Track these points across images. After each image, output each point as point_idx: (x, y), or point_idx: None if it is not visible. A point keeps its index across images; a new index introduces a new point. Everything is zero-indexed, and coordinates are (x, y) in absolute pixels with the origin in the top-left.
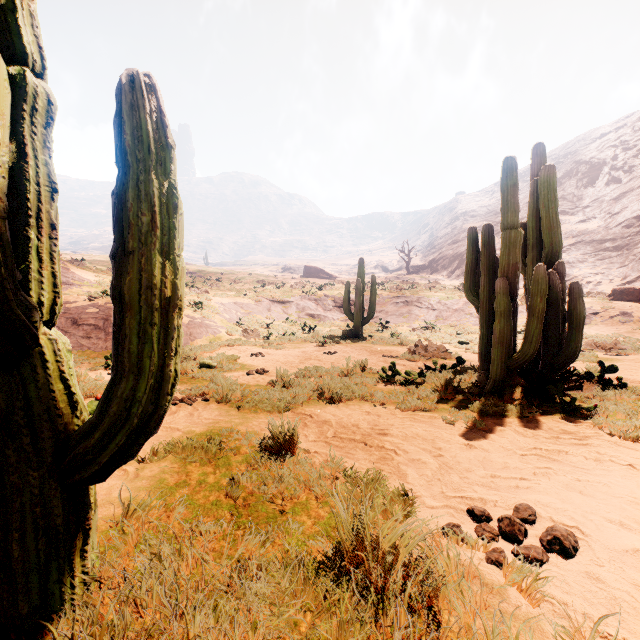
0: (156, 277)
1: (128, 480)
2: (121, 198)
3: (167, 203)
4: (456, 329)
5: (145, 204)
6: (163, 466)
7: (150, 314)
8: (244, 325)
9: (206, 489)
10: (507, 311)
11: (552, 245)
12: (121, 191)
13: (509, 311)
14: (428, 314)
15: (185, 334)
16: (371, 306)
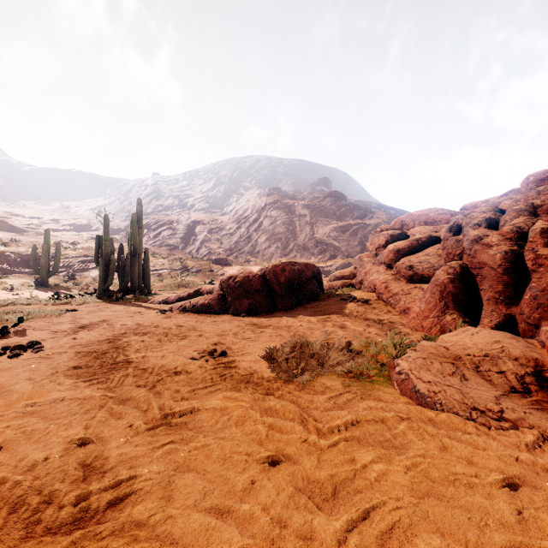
0: None
1: None
2: None
3: None
4: None
5: None
6: None
7: None
8: None
9: None
10: (103, 270)
11: (135, 244)
12: None
13: (104, 270)
14: None
15: None
16: (56, 263)
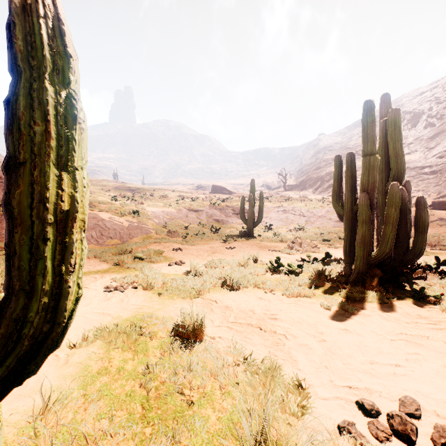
0: (49, 190)
1: (58, 367)
2: (13, 106)
3: (64, 113)
4: (320, 230)
5: (37, 112)
6: (89, 353)
7: (42, 229)
8: (169, 227)
9: (123, 377)
10: (368, 219)
11: (398, 168)
12: (13, 99)
13: (369, 219)
14: (300, 219)
15: (125, 234)
16: (260, 214)
